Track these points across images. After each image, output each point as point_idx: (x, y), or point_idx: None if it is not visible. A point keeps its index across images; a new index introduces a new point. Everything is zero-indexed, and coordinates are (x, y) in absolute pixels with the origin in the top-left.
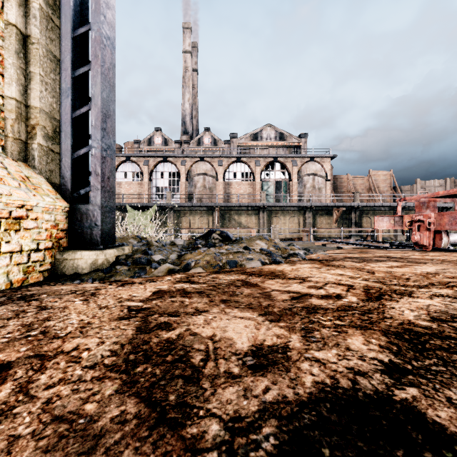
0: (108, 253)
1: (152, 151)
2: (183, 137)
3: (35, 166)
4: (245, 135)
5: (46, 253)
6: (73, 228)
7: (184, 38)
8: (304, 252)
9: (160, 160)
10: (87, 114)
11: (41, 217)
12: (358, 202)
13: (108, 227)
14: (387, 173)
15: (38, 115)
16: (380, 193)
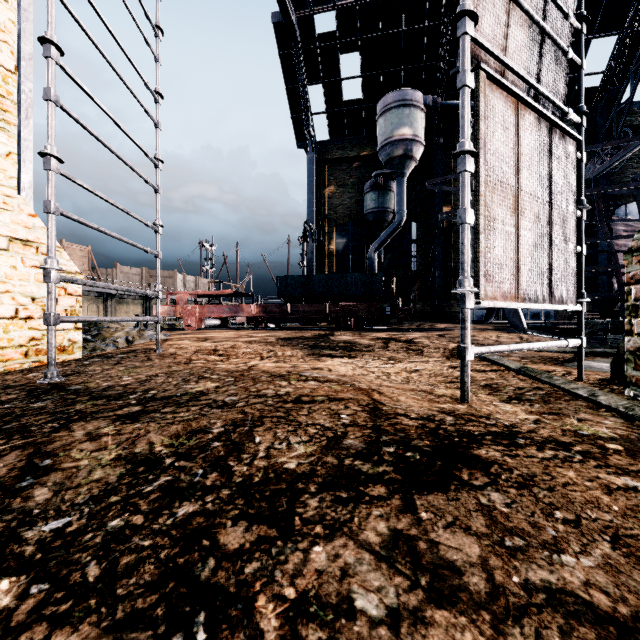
0: None
1: None
2: None
3: None
4: None
5: None
6: None
7: None
8: None
9: None
10: None
11: None
12: None
13: None
14: (85, 248)
15: None
16: None
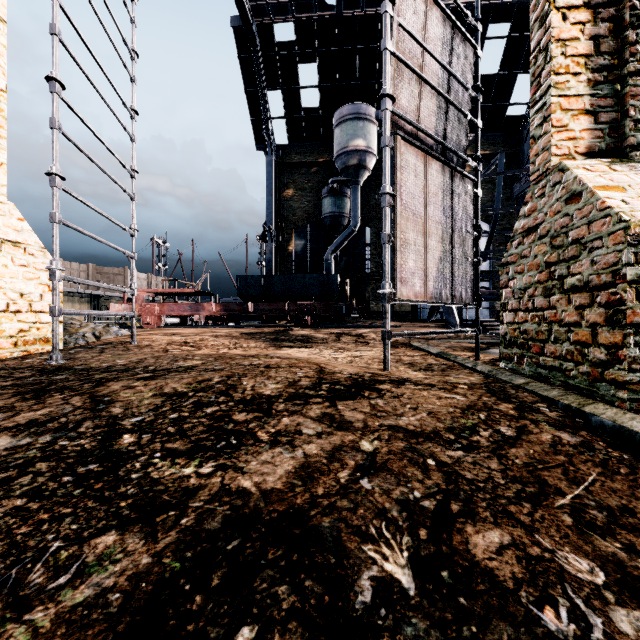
0: None
1: None
2: None
3: None
4: None
5: None
6: None
7: None
8: None
9: None
10: None
11: None
12: None
13: None
14: None
15: None
16: None
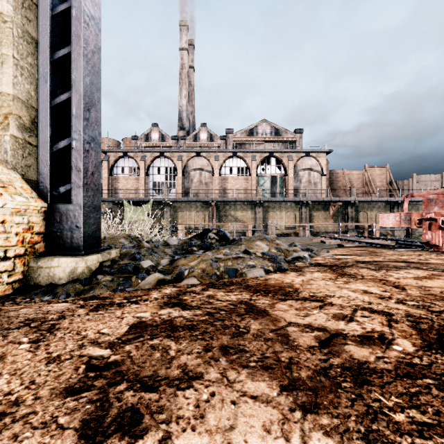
0: (89, 260)
1: (149, 146)
2: (179, 133)
3: (7, 160)
4: (241, 130)
5: (16, 261)
6: (52, 230)
7: (181, 35)
8: (308, 254)
9: (157, 155)
10: (70, 103)
11: (9, 220)
12: (354, 197)
13: (92, 229)
14: (383, 167)
15: (11, 103)
16: (376, 187)
